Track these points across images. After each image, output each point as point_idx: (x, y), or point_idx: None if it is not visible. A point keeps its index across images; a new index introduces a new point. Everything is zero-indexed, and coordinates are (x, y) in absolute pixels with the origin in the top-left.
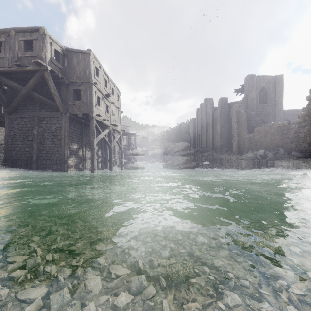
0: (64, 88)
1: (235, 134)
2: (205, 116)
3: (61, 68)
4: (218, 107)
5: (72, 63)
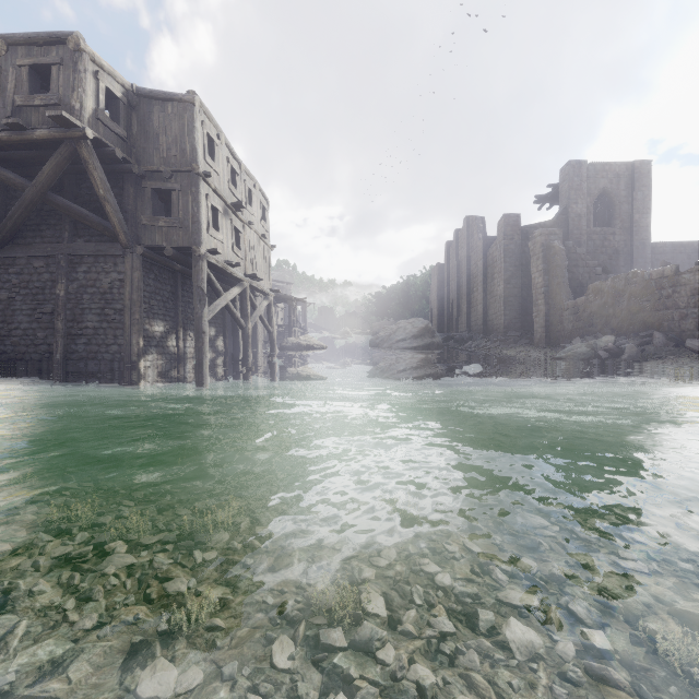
0: (130, 186)
1: (541, 300)
2: (466, 258)
3: (123, 137)
4: (499, 237)
5: (150, 126)
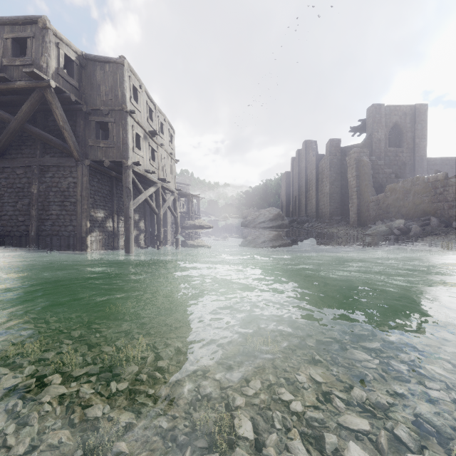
0: (81, 120)
1: (354, 196)
2: (304, 168)
3: (76, 87)
4: (326, 154)
5: (94, 80)
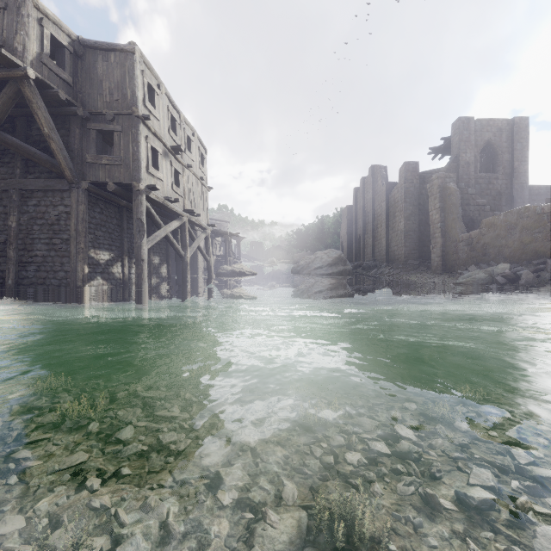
0: (76, 127)
1: (438, 233)
2: (371, 200)
3: (68, 82)
4: (400, 181)
5: (94, 74)
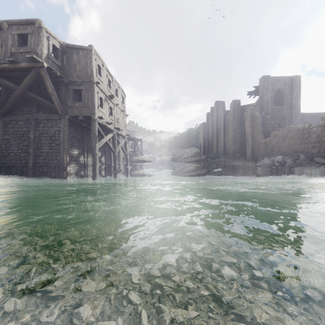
0: (63, 88)
1: (250, 139)
2: (216, 120)
3: (60, 66)
4: (231, 110)
5: (72, 61)
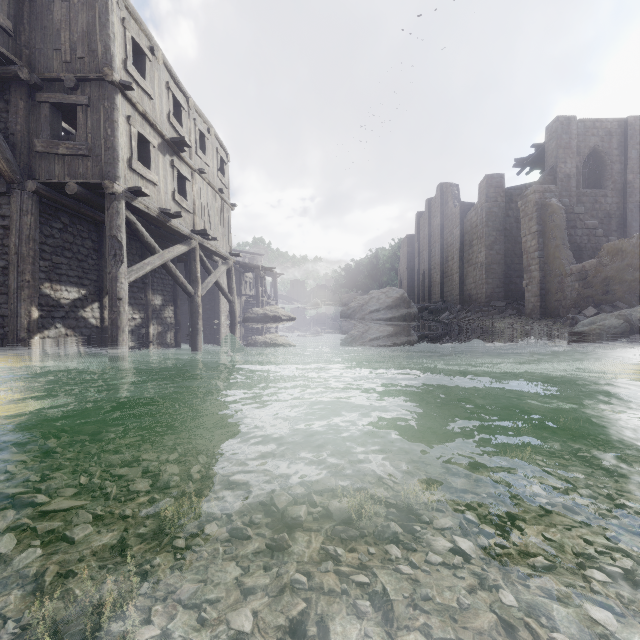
0: (20, 99)
1: (534, 265)
2: (440, 227)
3: (4, 28)
4: (480, 200)
5: (48, 20)
